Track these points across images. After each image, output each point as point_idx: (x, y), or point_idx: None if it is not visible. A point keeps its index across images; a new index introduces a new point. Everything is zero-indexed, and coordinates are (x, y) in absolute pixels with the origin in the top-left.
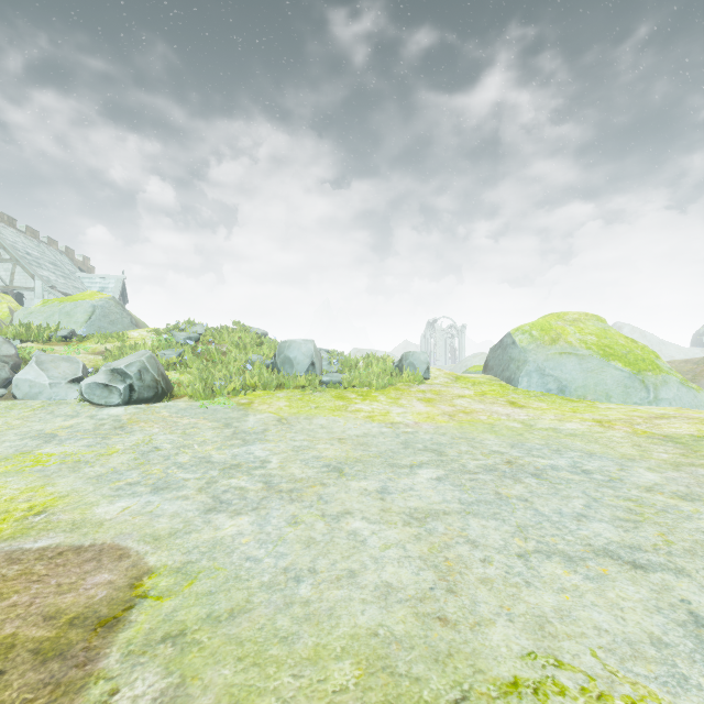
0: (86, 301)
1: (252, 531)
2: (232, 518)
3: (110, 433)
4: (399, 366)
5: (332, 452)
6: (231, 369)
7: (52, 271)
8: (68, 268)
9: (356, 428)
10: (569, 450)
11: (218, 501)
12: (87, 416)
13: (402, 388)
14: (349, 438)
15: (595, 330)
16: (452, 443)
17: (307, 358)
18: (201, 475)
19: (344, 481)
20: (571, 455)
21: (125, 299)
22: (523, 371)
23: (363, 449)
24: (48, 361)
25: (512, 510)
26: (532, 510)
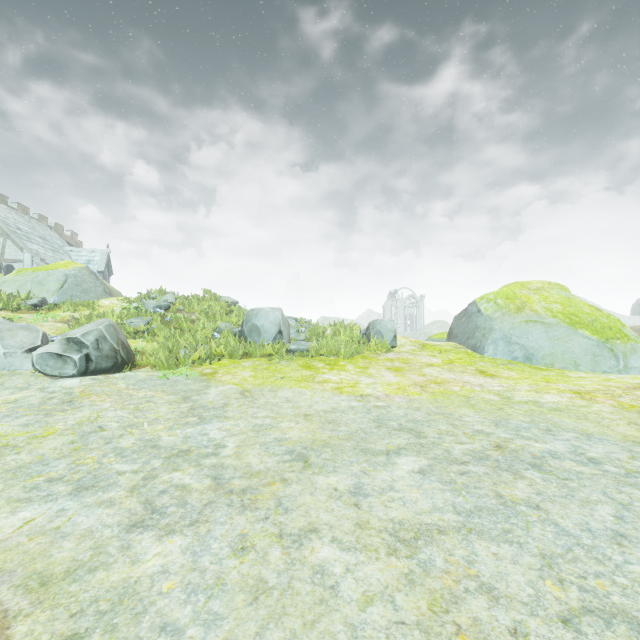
0: (58, 270)
1: (181, 567)
2: (160, 540)
3: (55, 409)
4: (366, 334)
5: (297, 433)
6: (198, 337)
7: (41, 244)
8: (57, 243)
9: (324, 402)
10: (561, 429)
11: (149, 508)
12: (38, 388)
13: (369, 357)
14: (316, 414)
15: (559, 298)
16: (429, 421)
17: (274, 326)
18: (140, 467)
19: (310, 475)
20: (566, 437)
21: (110, 271)
22: (488, 339)
23: (331, 428)
24: (5, 329)
25: (525, 526)
26: (552, 526)
